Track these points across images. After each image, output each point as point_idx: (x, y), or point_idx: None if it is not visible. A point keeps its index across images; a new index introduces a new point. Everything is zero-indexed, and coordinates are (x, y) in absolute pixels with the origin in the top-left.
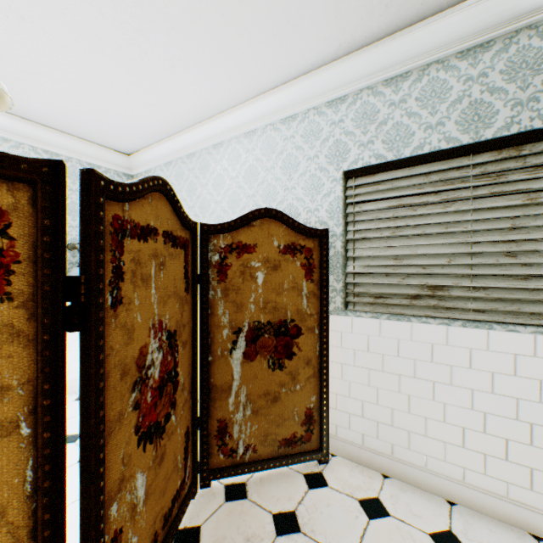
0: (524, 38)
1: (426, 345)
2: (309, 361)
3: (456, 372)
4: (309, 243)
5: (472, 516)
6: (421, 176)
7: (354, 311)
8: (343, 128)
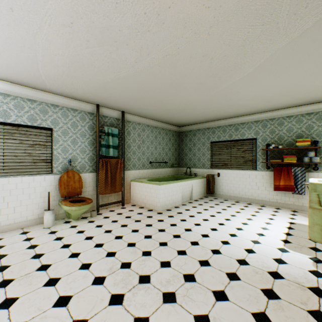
0: (20, 99)
1: None
2: None
3: None
4: None
5: (5, 233)
6: None
7: None
8: None
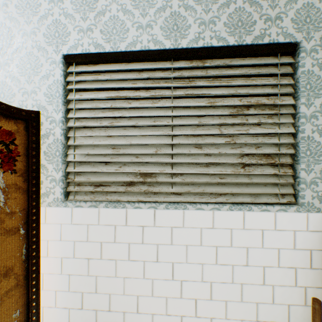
0: None
1: (139, 228)
2: (9, 270)
3: (161, 249)
4: (9, 124)
5: None
6: (135, 72)
7: (74, 201)
8: (63, 9)
